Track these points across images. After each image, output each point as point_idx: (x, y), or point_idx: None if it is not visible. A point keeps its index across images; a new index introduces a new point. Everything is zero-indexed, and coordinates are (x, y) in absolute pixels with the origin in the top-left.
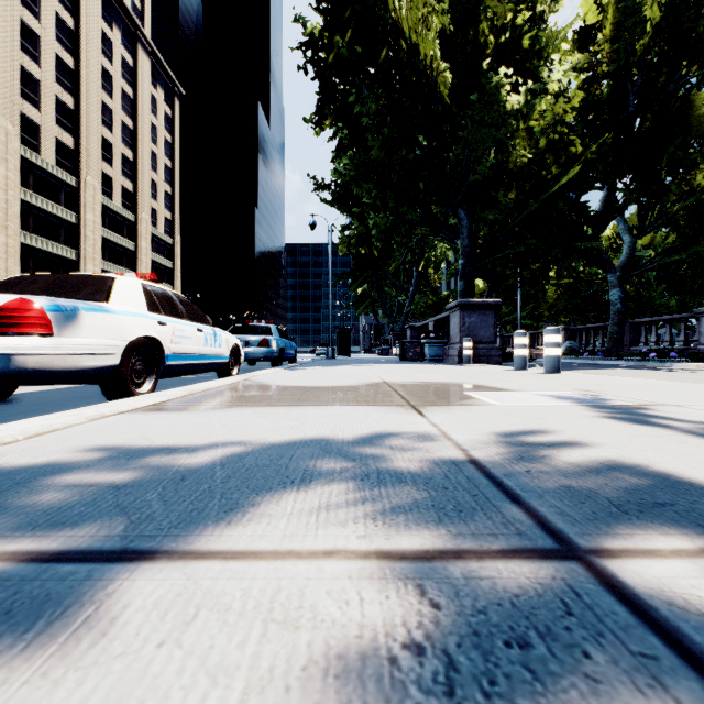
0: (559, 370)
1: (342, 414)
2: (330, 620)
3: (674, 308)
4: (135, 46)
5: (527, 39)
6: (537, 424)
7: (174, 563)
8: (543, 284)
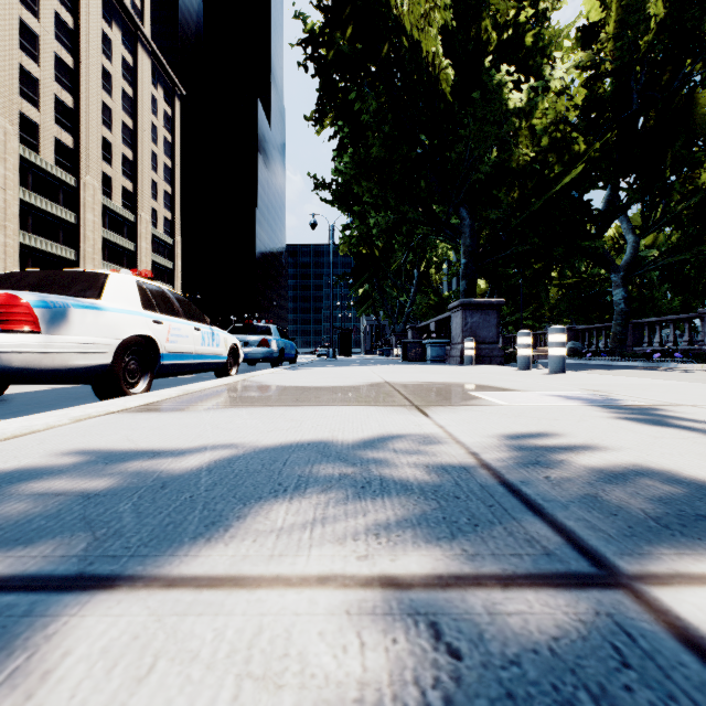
0: (564, 370)
1: (342, 414)
2: (322, 676)
3: (677, 309)
4: (135, 46)
5: (530, 36)
6: (549, 425)
7: (136, 593)
8: (546, 284)
